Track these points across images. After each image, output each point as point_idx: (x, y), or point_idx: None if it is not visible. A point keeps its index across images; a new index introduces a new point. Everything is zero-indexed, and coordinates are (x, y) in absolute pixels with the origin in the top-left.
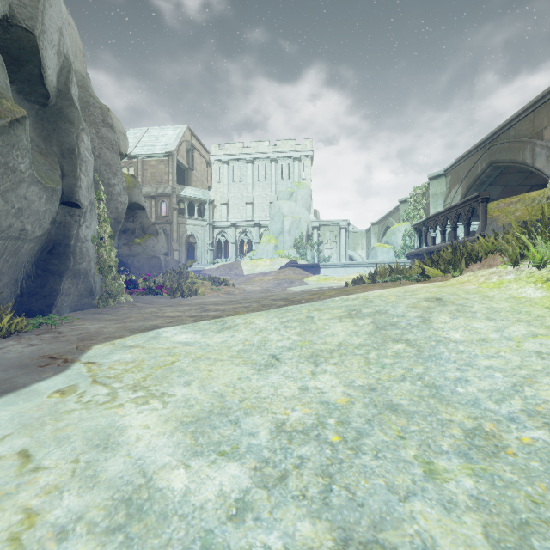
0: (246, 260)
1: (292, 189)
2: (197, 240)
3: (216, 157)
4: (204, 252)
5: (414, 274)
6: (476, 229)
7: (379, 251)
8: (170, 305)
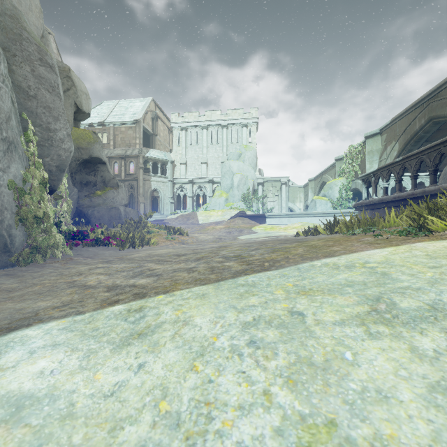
0: (201, 211)
1: (240, 151)
2: (160, 194)
3: (176, 124)
4: (165, 204)
5: (405, 227)
6: (424, 179)
7: (318, 203)
8: (110, 260)
